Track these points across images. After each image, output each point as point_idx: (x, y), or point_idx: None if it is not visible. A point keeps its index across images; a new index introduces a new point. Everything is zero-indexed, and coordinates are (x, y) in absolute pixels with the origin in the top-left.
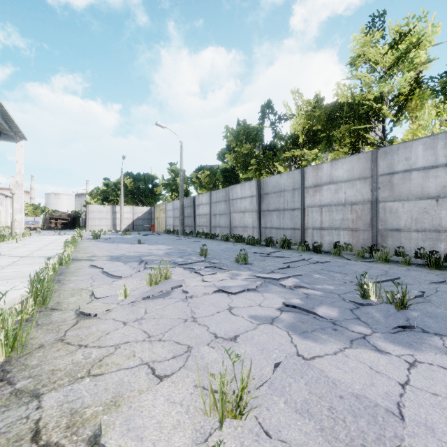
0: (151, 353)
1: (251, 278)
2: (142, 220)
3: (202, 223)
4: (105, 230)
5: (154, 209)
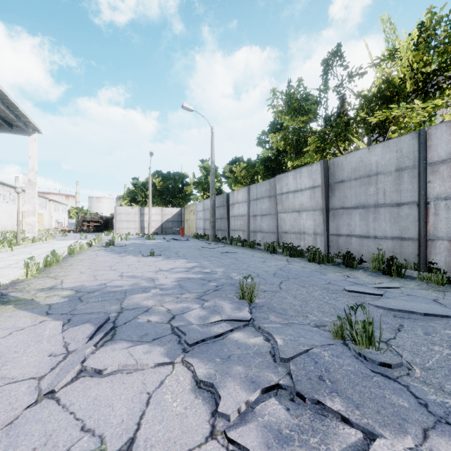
0: None
1: None
2: (171, 222)
3: (237, 226)
4: (132, 234)
5: (184, 210)
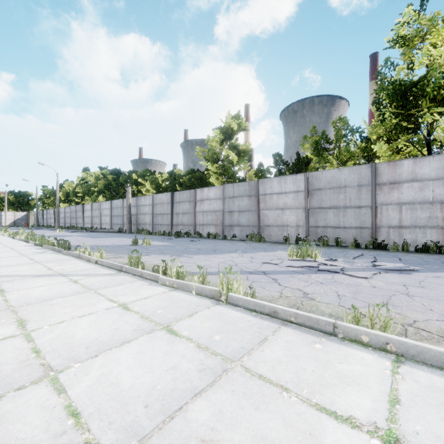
0: None
1: None
2: (21, 220)
3: (45, 222)
4: None
5: (30, 213)
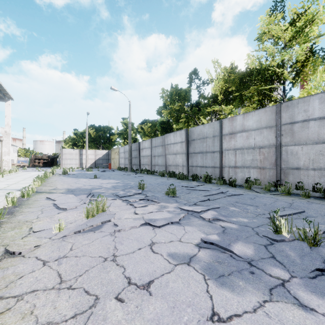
0: (52, 308)
1: (176, 210)
2: (102, 160)
3: (145, 162)
4: (74, 168)
5: (111, 152)
